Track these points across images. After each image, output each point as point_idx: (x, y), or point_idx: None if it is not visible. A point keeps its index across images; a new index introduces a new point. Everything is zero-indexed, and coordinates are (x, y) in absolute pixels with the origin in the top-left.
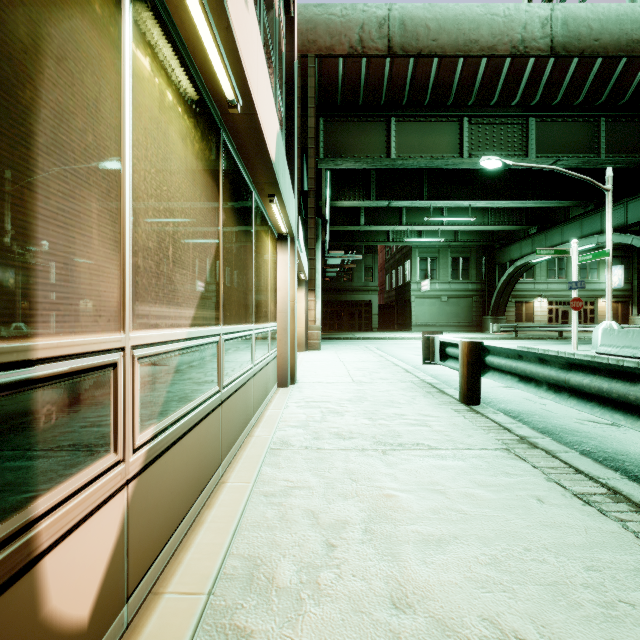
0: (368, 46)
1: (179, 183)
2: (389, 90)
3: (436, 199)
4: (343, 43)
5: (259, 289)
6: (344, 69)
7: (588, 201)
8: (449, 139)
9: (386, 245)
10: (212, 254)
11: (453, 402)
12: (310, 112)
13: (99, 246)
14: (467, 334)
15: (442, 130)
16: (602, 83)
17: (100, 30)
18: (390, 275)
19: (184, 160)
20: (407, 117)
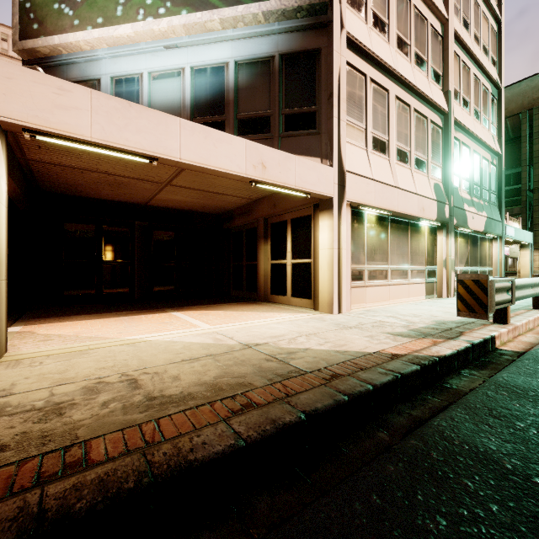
0: None
1: (462, 249)
2: None
3: None
4: None
5: (481, 258)
6: None
7: None
8: None
9: None
10: (467, 255)
11: None
12: (535, 142)
13: (456, 260)
14: None
15: None
16: None
17: (456, 242)
18: None
19: (463, 245)
20: None
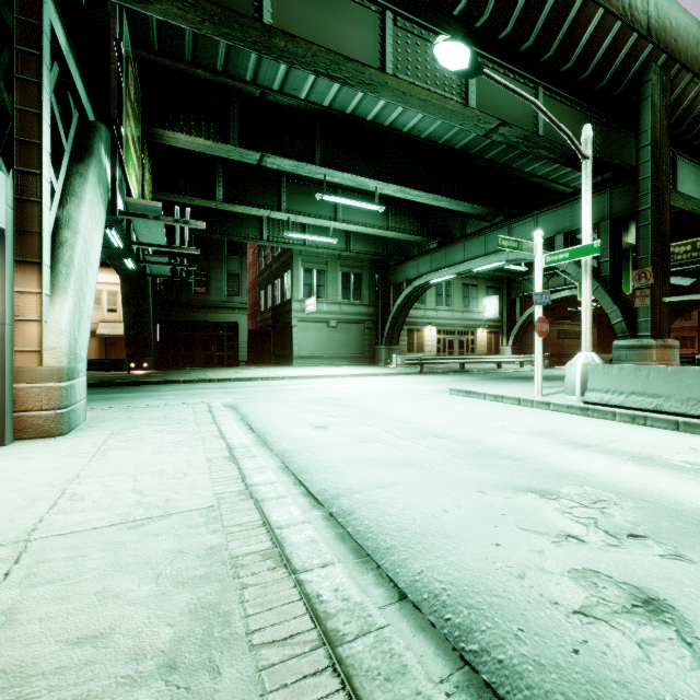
0: None
1: None
2: None
3: (333, 169)
4: None
5: None
6: None
7: (498, 210)
8: (365, 37)
9: (260, 253)
10: None
11: None
12: None
13: None
14: (363, 368)
15: (354, 16)
16: (555, 25)
17: None
18: (265, 292)
19: None
20: None
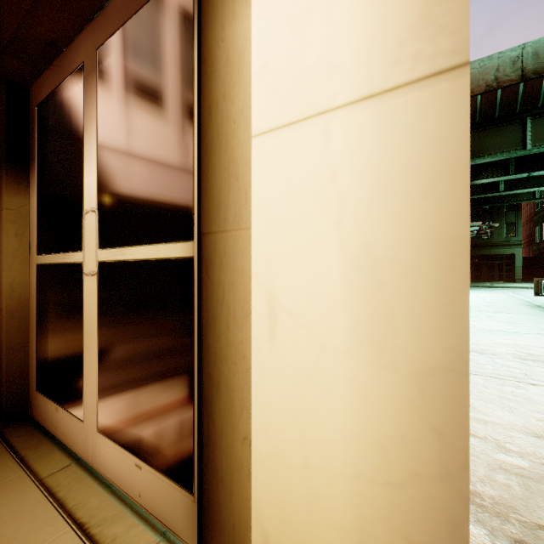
0: (502, 81)
1: None
2: (523, 102)
3: None
4: (480, 85)
5: None
6: (481, 101)
7: None
8: None
9: None
10: None
11: (543, 309)
12: None
13: None
14: None
15: None
16: None
17: None
18: (540, 227)
19: None
20: (543, 113)
